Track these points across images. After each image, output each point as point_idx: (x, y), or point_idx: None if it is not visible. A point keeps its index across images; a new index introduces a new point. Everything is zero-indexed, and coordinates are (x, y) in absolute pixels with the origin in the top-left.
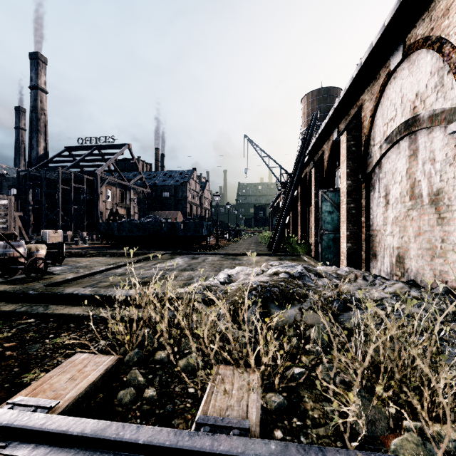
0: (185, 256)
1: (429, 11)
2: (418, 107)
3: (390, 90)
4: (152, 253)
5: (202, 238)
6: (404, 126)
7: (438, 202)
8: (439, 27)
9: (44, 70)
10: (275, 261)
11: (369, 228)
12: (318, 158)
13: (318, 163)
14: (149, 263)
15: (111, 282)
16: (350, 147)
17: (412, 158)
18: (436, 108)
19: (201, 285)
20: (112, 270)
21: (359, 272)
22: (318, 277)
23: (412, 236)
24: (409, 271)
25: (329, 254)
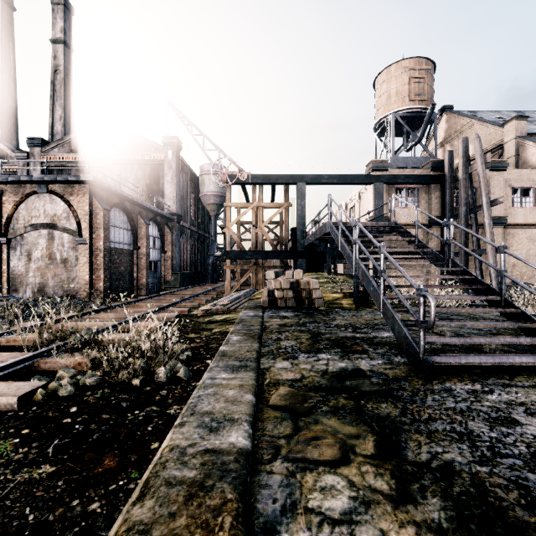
0: None
1: (64, 186)
2: (56, 221)
3: (35, 200)
4: None
5: None
6: (47, 225)
7: (66, 263)
8: (69, 197)
9: None
10: None
11: (10, 273)
12: None
13: None
14: None
15: None
16: None
17: (51, 241)
18: (66, 226)
19: None
20: None
21: None
22: None
23: (51, 277)
24: (49, 294)
25: None
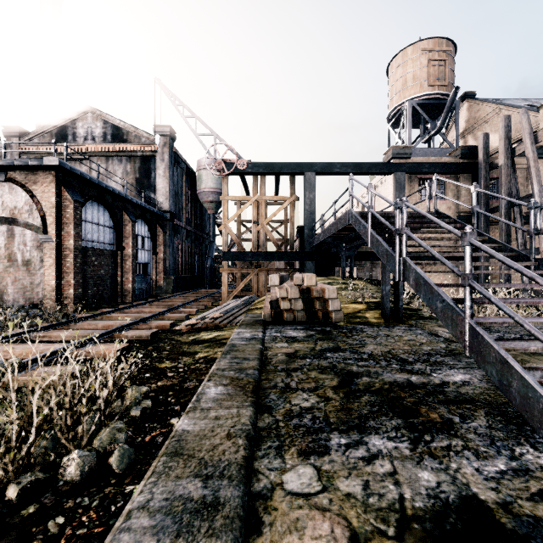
0: None
1: (26, 173)
2: (17, 214)
3: None
4: None
5: None
6: (5, 219)
7: (29, 265)
8: (31, 186)
9: None
10: None
11: None
12: None
13: None
14: None
15: None
16: None
17: (11, 239)
18: (29, 222)
19: None
20: None
21: None
22: None
23: (10, 282)
24: (8, 302)
25: None
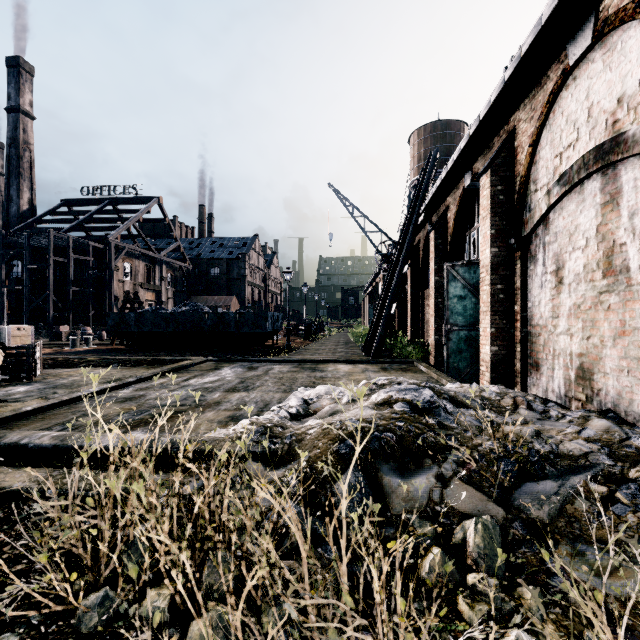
0: (238, 365)
1: None
2: (623, 120)
3: (566, 99)
4: (187, 360)
5: (266, 336)
6: (594, 155)
7: None
8: None
9: (29, 85)
10: (376, 372)
11: (526, 322)
12: (439, 216)
13: (439, 224)
14: (178, 377)
15: (103, 415)
16: (496, 195)
17: (609, 207)
18: None
19: (257, 424)
20: (112, 391)
21: (517, 394)
22: (454, 404)
23: (608, 336)
24: (602, 395)
25: (460, 362)
